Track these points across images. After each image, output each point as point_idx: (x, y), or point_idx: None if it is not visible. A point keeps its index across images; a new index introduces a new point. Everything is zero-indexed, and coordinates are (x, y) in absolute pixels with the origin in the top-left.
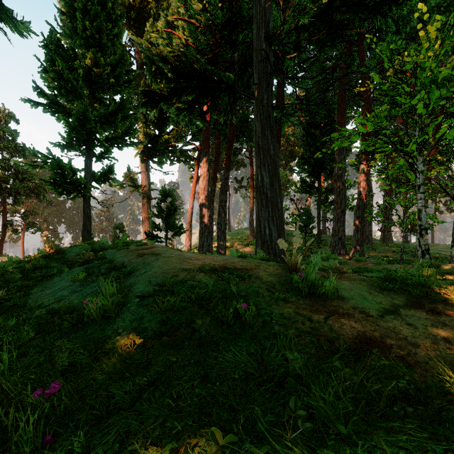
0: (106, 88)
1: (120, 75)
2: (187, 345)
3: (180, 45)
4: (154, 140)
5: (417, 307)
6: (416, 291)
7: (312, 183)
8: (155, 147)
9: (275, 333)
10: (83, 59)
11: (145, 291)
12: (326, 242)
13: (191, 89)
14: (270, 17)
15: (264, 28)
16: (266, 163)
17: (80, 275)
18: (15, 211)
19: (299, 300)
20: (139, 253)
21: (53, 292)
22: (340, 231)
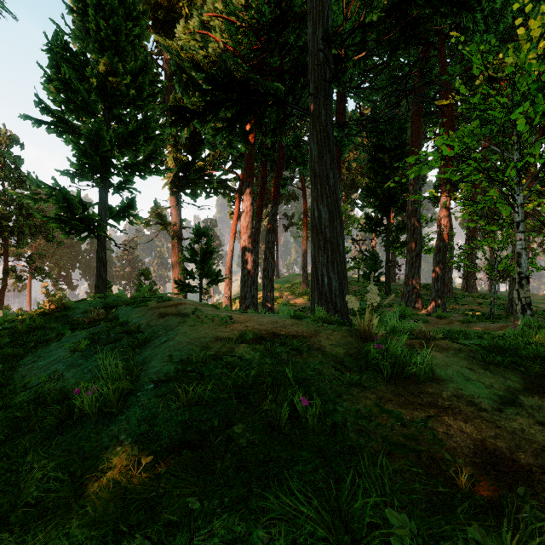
0: (125, 102)
1: (143, 86)
2: (219, 467)
3: (217, 50)
4: (187, 167)
5: (541, 392)
6: (534, 366)
7: (379, 220)
8: (188, 176)
9: (352, 447)
10: (96, 66)
11: (164, 371)
12: (396, 292)
13: (230, 104)
14: (329, 12)
15: (321, 27)
16: (324, 195)
17: (81, 343)
18: (18, 254)
19: (380, 385)
20: (161, 312)
21: (46, 365)
22: (415, 279)
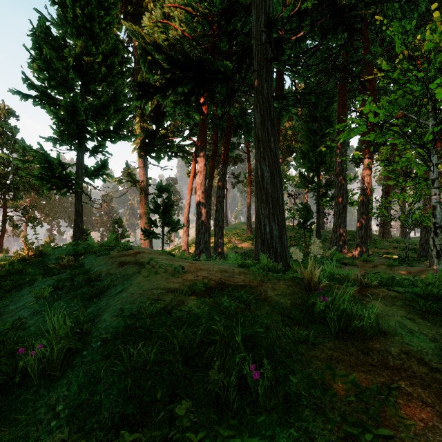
0: (98, 79)
1: (113, 65)
2: None
3: (176, 37)
4: (152, 135)
5: None
6: None
7: (311, 178)
8: (153, 142)
9: (309, 430)
10: (73, 48)
11: (113, 326)
12: (325, 238)
13: (187, 80)
14: (270, 2)
15: (264, 14)
16: (266, 156)
17: (46, 290)
18: (15, 207)
19: (328, 342)
20: (120, 261)
21: (15, 310)
22: (342, 227)
